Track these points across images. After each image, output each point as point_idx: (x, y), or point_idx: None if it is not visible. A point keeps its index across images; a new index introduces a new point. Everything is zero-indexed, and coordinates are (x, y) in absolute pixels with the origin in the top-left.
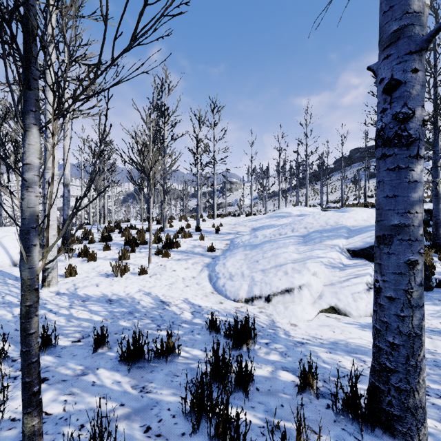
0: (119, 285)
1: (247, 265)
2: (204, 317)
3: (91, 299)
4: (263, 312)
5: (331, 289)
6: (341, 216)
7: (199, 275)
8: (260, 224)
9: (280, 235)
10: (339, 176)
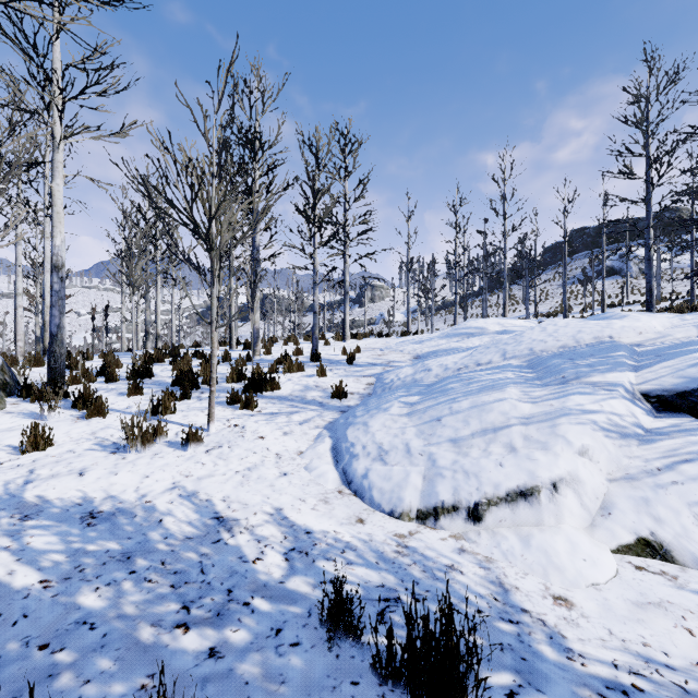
0: (131, 473)
1: (416, 428)
2: (318, 569)
3: (48, 511)
4: (467, 551)
5: (631, 490)
6: (605, 325)
7: (312, 448)
8: (430, 348)
9: (477, 365)
10: (552, 273)
